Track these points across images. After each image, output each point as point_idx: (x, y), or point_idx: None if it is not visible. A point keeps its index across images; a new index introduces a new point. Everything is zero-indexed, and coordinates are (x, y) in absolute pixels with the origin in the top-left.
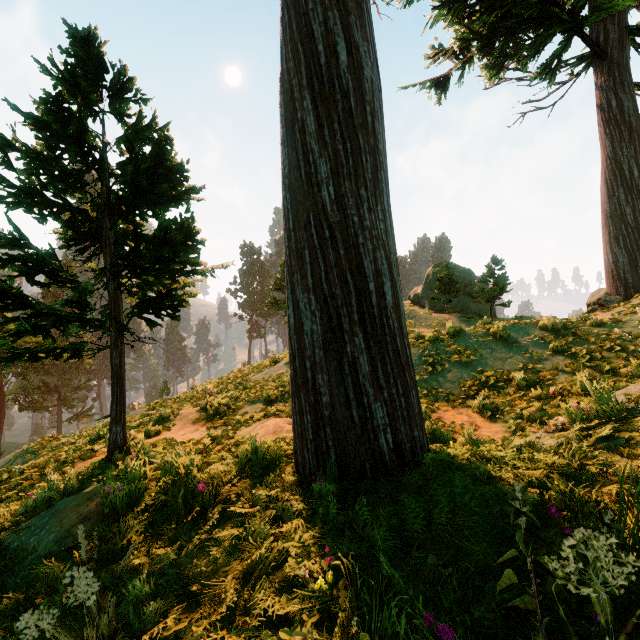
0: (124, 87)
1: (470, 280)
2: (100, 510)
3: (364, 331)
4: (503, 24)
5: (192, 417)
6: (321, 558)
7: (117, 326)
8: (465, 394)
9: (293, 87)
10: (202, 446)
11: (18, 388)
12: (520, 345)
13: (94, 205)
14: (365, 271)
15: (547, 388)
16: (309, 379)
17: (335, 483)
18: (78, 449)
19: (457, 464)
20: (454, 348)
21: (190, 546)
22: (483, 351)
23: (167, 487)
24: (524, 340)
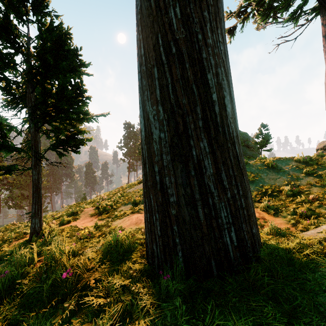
0: (41, 3)
1: (247, 138)
2: None
3: (208, 136)
4: None
5: (90, 213)
6: None
7: (36, 155)
8: (253, 199)
9: None
10: (88, 232)
11: (7, 197)
12: (284, 171)
13: (22, 78)
14: (208, 82)
15: (307, 196)
16: (157, 181)
17: (182, 279)
18: (17, 232)
19: (299, 262)
20: None
21: None
22: (261, 174)
23: (44, 270)
24: (286, 168)
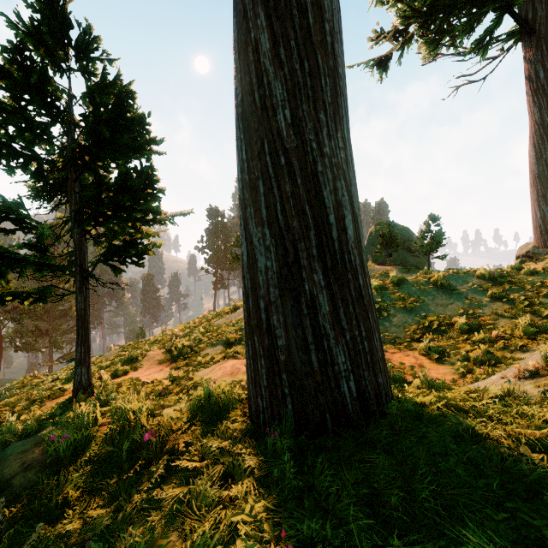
0: (89, 45)
1: (408, 237)
2: (44, 458)
3: (324, 267)
4: (441, 3)
5: (158, 358)
6: (276, 539)
7: (82, 272)
8: (410, 337)
9: (246, 6)
10: (162, 387)
11: (14, 332)
12: (460, 292)
13: (61, 157)
14: (324, 202)
15: (489, 332)
16: (263, 320)
17: (292, 436)
18: (49, 388)
19: (428, 415)
20: (398, 295)
21: (128, 508)
22: (425, 298)
23: (115, 434)
24: (463, 288)
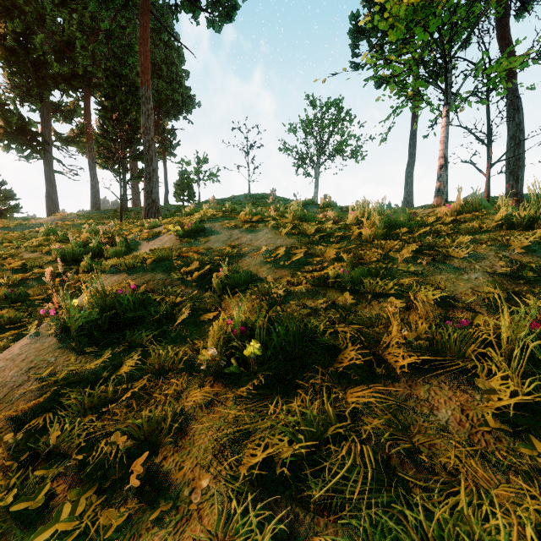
0: None
1: None
2: None
3: None
4: None
5: None
6: None
7: None
8: None
9: (48, 199)
10: None
11: None
12: None
13: None
14: None
15: None
16: None
17: None
18: None
19: None
20: None
21: None
22: None
23: None
24: None
